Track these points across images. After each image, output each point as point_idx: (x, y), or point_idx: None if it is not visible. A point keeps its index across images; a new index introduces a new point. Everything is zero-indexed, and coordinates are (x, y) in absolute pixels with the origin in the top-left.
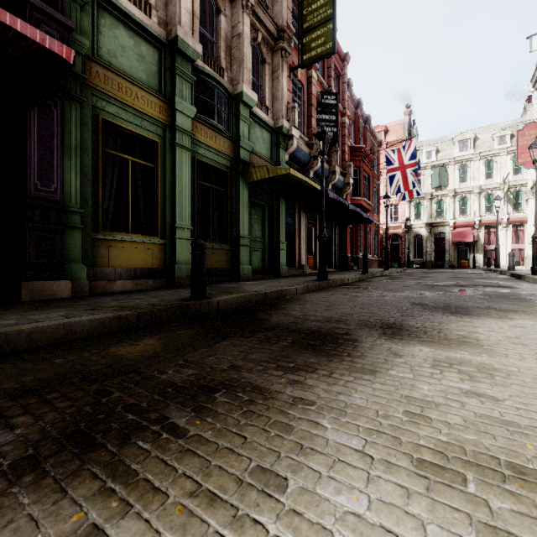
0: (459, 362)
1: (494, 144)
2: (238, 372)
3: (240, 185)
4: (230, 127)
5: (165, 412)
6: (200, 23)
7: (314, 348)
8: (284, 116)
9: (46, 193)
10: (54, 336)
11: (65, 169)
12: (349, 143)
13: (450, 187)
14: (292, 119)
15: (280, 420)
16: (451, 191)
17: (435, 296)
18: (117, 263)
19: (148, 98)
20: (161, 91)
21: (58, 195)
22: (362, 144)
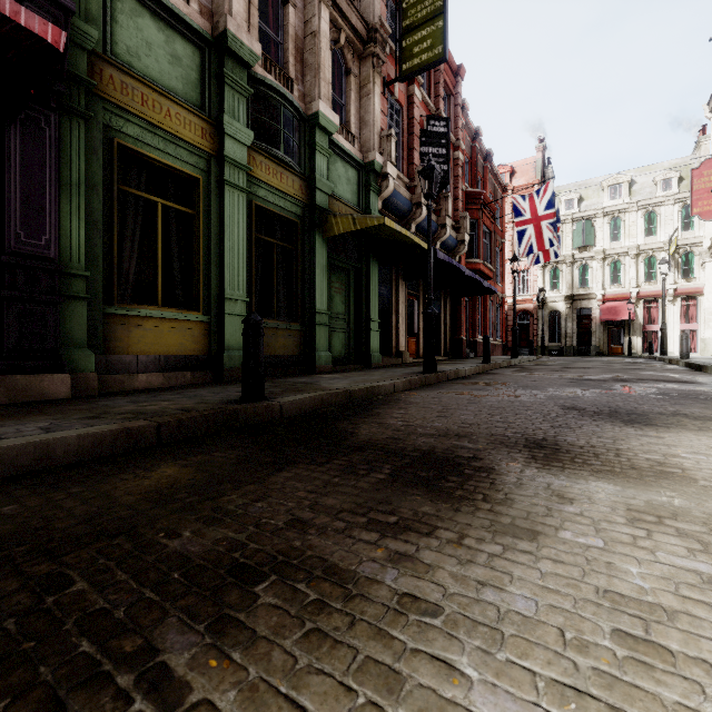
0: (671, 514)
1: (657, 190)
2: (302, 535)
3: (315, 241)
4: (301, 160)
5: (155, 634)
6: (260, 19)
7: (427, 485)
8: (377, 147)
9: (34, 247)
10: (20, 463)
11: (62, 213)
12: (464, 187)
13: (598, 247)
14: (387, 152)
15: (376, 658)
16: (599, 253)
17: (593, 396)
18: (141, 348)
19: (185, 117)
20: (204, 108)
21: (51, 251)
22: (481, 189)
